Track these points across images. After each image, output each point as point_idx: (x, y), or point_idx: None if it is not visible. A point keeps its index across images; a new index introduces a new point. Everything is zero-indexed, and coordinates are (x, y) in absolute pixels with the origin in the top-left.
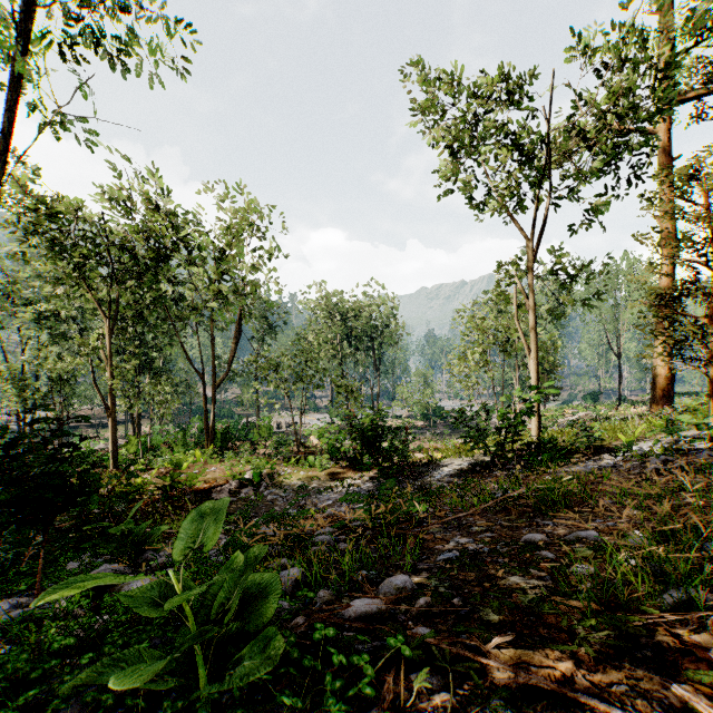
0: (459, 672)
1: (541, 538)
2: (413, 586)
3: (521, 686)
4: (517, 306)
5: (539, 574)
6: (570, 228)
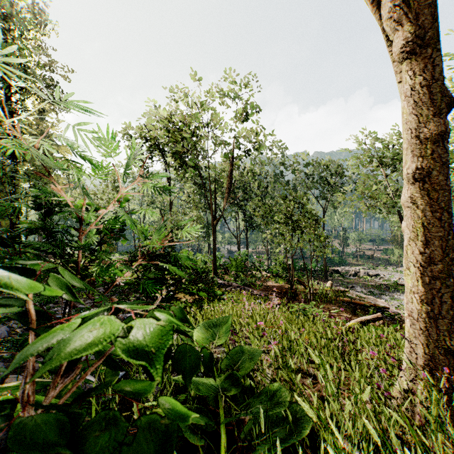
0: None
1: None
2: None
3: None
4: None
5: None
6: None
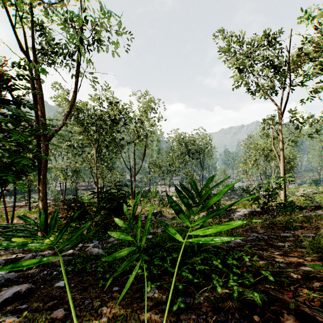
0: (265, 259)
1: (289, 235)
2: (243, 243)
3: (286, 262)
4: (273, 139)
5: (289, 243)
6: (302, 101)
